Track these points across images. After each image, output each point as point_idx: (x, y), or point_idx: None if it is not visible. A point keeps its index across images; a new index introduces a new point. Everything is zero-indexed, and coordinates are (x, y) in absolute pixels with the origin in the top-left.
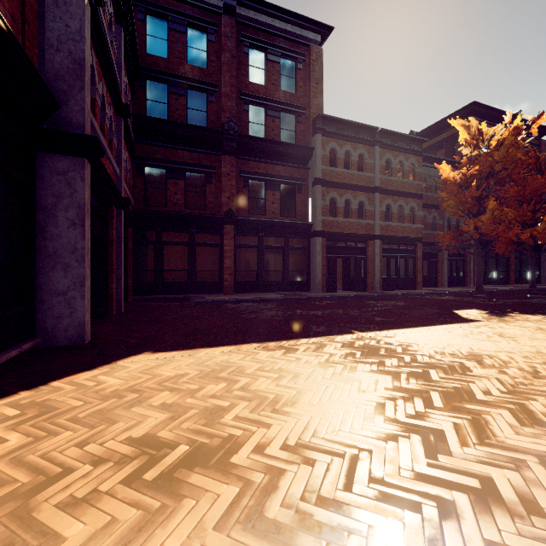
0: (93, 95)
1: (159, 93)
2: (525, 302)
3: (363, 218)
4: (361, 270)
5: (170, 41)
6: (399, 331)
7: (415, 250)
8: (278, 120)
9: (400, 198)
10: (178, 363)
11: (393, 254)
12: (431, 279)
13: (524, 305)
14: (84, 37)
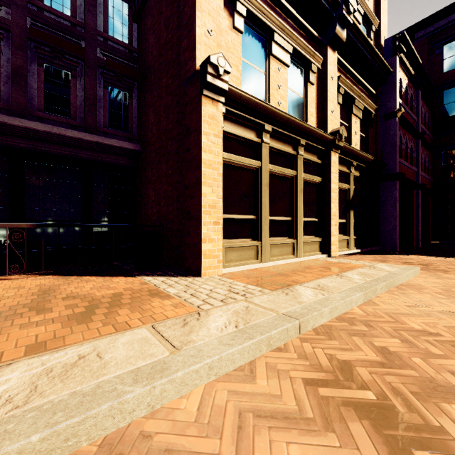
0: (400, 147)
1: (454, 95)
2: None
3: None
4: None
5: None
6: None
7: None
8: None
9: None
10: (432, 258)
11: None
12: None
13: None
14: (396, 135)
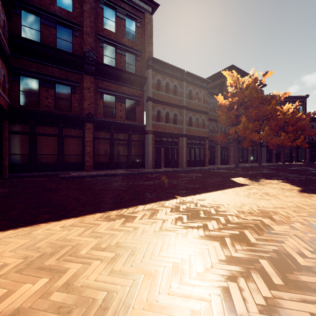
0: None
1: (33, 22)
2: (262, 172)
3: (176, 124)
4: (175, 155)
5: None
6: (206, 194)
7: (205, 144)
8: (124, 57)
9: (197, 113)
10: (4, 247)
11: (193, 146)
12: (212, 160)
13: (263, 174)
14: None
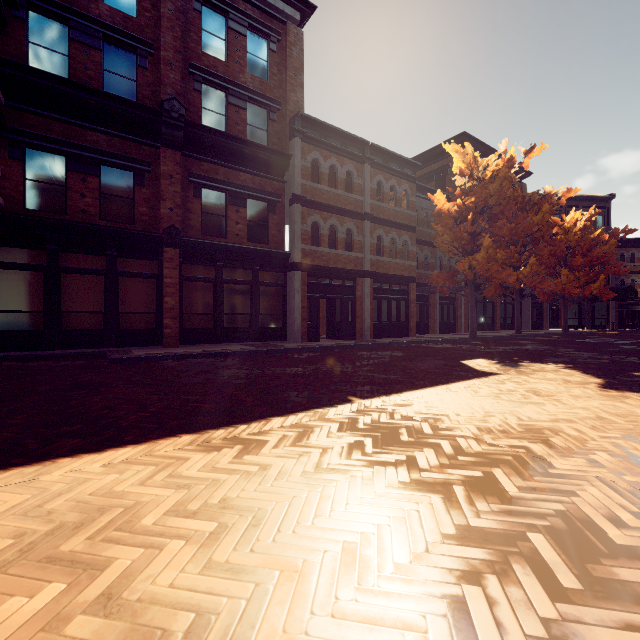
0: None
1: (54, 37)
2: (523, 349)
3: (351, 251)
4: (349, 314)
5: None
6: (413, 394)
7: (408, 291)
8: (244, 112)
9: (392, 229)
10: None
11: (385, 295)
12: (423, 325)
13: (526, 353)
14: None
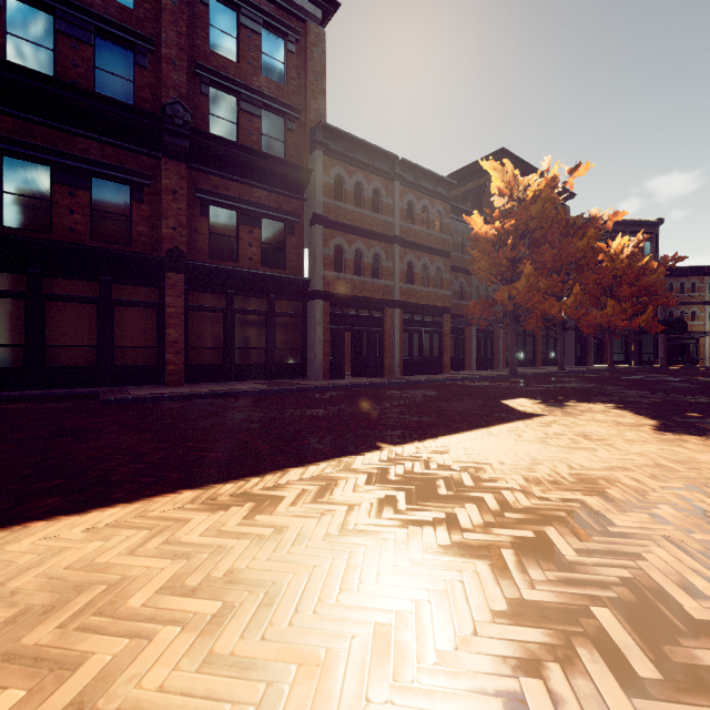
0: None
1: (37, 28)
2: (568, 387)
3: (378, 278)
4: (376, 349)
5: None
6: (450, 439)
7: (442, 323)
8: (258, 121)
9: (425, 254)
10: None
11: (416, 328)
12: (458, 360)
13: (571, 391)
14: None
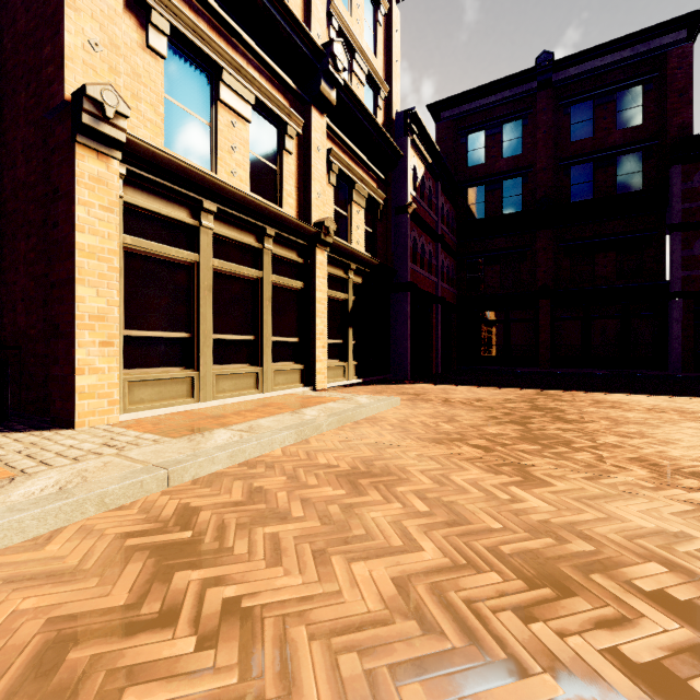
0: (416, 250)
1: (478, 195)
2: None
3: None
4: None
5: (486, 147)
6: (617, 394)
7: None
8: (612, 168)
9: None
10: (435, 386)
11: None
12: None
13: None
14: (407, 235)
